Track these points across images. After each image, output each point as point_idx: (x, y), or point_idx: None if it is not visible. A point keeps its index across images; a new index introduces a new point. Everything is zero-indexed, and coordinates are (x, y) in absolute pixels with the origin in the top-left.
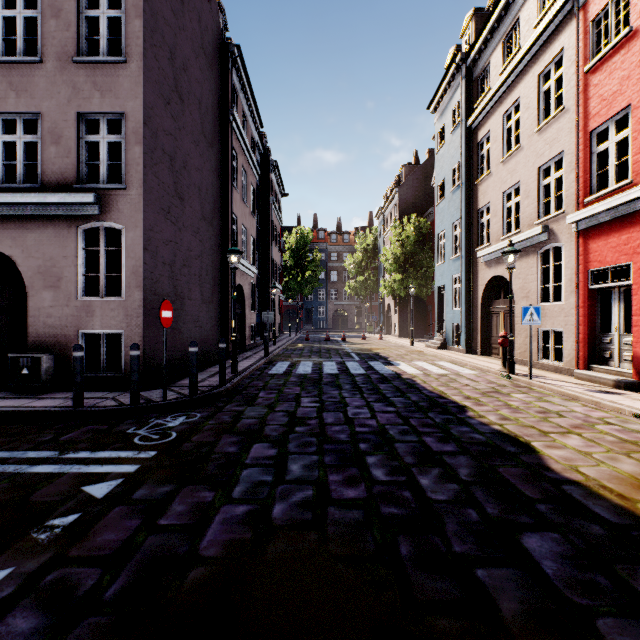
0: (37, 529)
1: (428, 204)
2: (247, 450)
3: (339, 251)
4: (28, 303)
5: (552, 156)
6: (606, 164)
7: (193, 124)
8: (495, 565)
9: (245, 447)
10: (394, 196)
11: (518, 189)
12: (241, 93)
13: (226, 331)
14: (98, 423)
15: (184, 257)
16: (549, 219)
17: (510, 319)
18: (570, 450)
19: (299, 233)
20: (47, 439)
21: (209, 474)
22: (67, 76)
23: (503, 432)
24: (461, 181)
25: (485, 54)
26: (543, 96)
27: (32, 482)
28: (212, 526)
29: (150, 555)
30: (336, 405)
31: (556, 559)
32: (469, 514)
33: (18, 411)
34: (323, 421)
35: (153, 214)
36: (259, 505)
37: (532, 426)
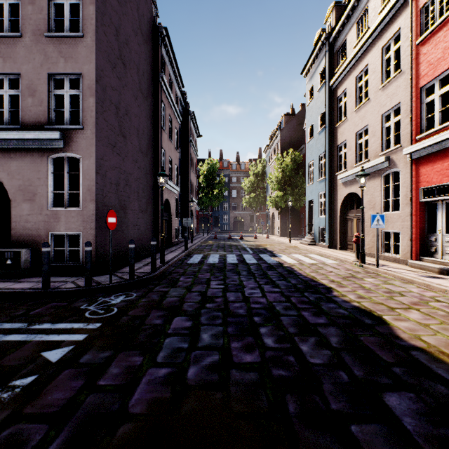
0: (1, 389)
1: (301, 142)
2: (169, 322)
3: (238, 176)
4: (12, 212)
5: (392, 106)
6: (432, 111)
7: (133, 83)
8: (365, 421)
9: (168, 320)
10: (277, 137)
11: (366, 131)
12: (168, 62)
13: (157, 232)
14: (60, 301)
15: (126, 179)
16: (390, 151)
17: (362, 224)
18: (413, 322)
19: (210, 163)
20: (20, 313)
21: (140, 342)
22: (40, 47)
23: (361, 308)
24: (325, 125)
25: (343, 34)
26: (385, 63)
27: (4, 348)
28: (139, 386)
29: (88, 412)
30: (236, 287)
31: (413, 416)
32: (341, 376)
33: (1, 292)
34: (227, 299)
35: (103, 147)
36: (177, 368)
37: (382, 303)
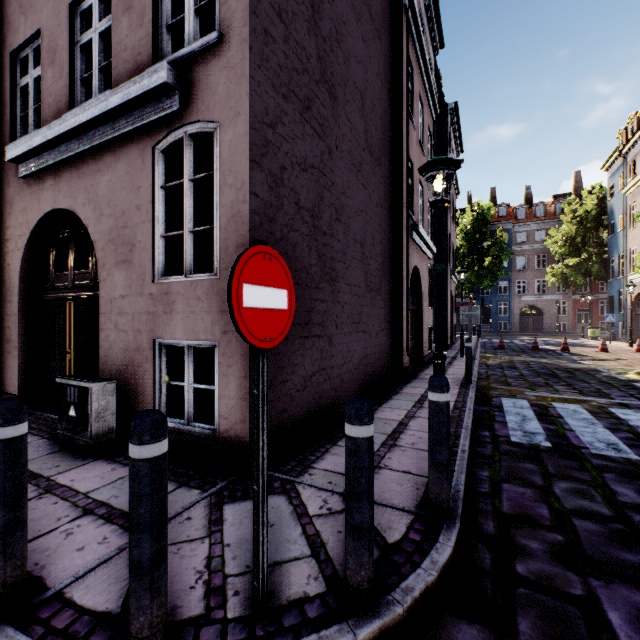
0: None
1: None
2: None
3: (529, 229)
4: (99, 292)
5: None
6: None
7: None
8: None
9: None
10: None
11: None
12: None
13: (399, 337)
14: None
15: (336, 205)
16: None
17: None
18: None
19: (475, 210)
20: None
21: None
22: None
23: None
24: None
25: None
26: None
27: None
28: None
29: None
30: None
31: None
32: None
33: None
34: None
35: (273, 94)
36: None
37: None
